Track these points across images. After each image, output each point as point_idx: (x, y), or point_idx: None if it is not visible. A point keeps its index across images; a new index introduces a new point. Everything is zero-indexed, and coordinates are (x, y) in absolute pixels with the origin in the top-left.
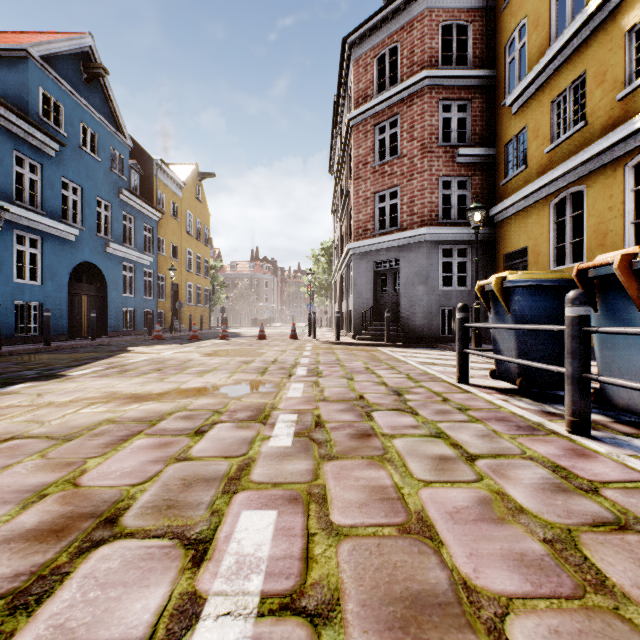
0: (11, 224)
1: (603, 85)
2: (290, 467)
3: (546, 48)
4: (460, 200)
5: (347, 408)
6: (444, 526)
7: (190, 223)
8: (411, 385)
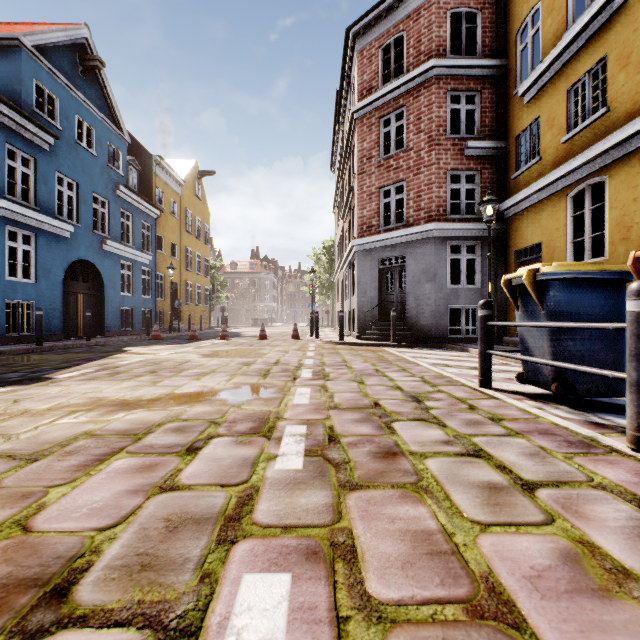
0: (2, 219)
1: (627, 68)
2: (303, 501)
3: (562, 33)
4: (466, 197)
5: (363, 418)
6: (529, 603)
7: (190, 221)
8: (429, 390)
